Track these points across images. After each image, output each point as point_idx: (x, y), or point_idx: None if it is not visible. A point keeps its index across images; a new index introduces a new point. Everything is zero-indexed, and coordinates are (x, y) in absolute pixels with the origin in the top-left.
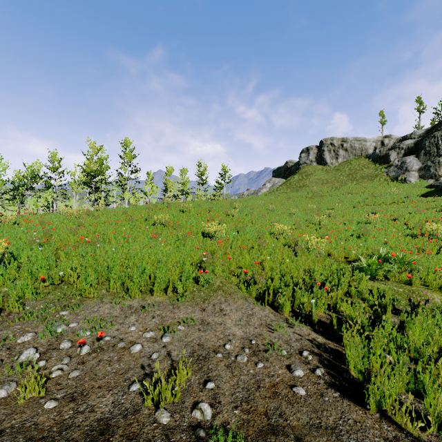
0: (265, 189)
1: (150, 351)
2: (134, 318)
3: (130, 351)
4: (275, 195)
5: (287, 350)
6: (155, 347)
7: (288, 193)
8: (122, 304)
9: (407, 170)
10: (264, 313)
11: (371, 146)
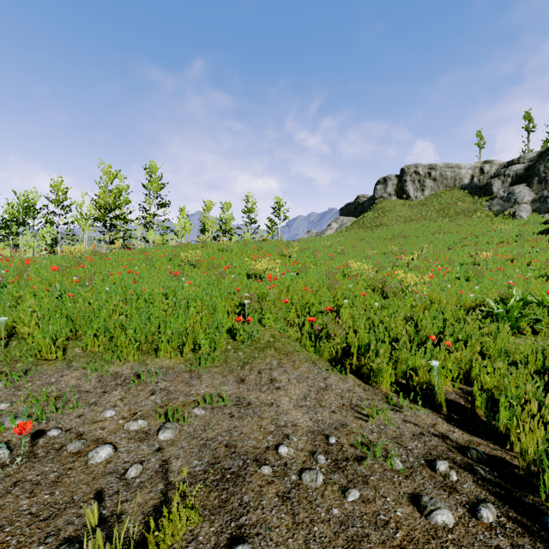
0: (331, 231)
1: (128, 461)
2: (118, 395)
3: (86, 460)
4: (345, 237)
5: (402, 458)
6: (141, 452)
7: (361, 234)
8: (102, 370)
9: (517, 203)
10: (346, 385)
11: (467, 174)
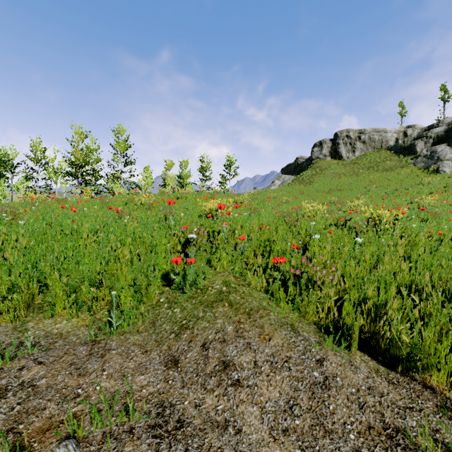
0: (274, 187)
1: None
2: None
3: None
4: (287, 191)
5: None
6: None
7: (301, 188)
8: None
9: (440, 160)
10: (359, 376)
11: (393, 137)
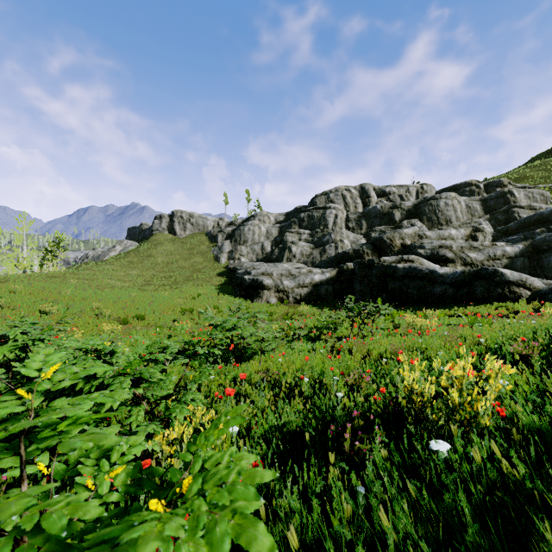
0: (115, 252)
1: None
2: None
3: None
4: (121, 264)
5: None
6: None
7: (134, 263)
8: None
9: (222, 252)
10: None
11: (211, 224)
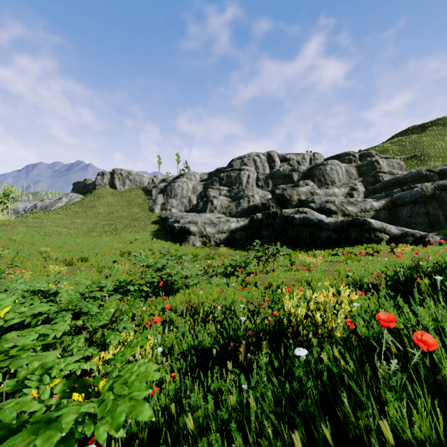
0: (61, 203)
1: None
2: None
3: None
4: (67, 214)
5: None
6: None
7: (79, 212)
8: None
9: (156, 204)
10: None
11: (147, 181)
